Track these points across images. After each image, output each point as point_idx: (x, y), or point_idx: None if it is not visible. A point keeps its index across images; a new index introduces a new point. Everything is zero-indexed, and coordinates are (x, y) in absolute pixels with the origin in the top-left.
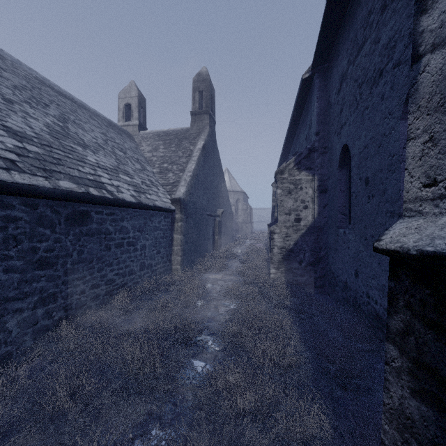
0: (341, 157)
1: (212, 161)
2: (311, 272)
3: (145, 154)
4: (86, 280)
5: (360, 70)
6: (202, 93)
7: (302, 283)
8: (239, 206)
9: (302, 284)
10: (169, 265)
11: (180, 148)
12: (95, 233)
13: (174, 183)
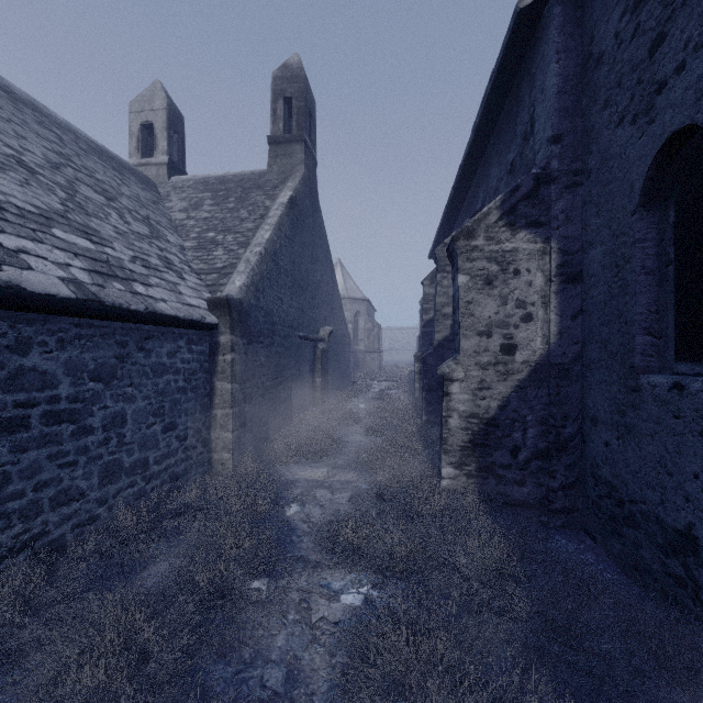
0: (651, 178)
1: (311, 234)
2: (540, 474)
3: (174, 214)
4: None
5: None
6: (291, 104)
7: (518, 503)
8: (359, 324)
9: (520, 504)
10: (204, 453)
11: (244, 204)
12: None
13: (225, 269)
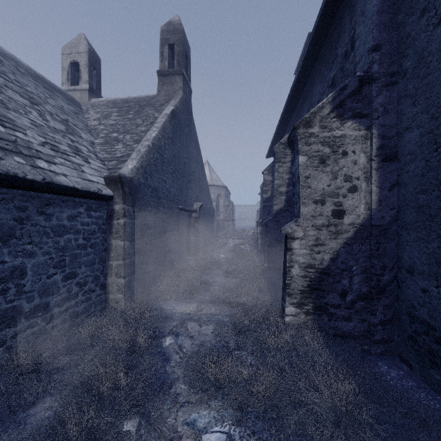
0: None
1: (187, 139)
2: (363, 312)
3: (90, 122)
4: None
5: None
6: (173, 49)
7: (346, 334)
8: (220, 202)
9: (347, 336)
10: (102, 294)
11: (140, 115)
12: None
13: (122, 157)
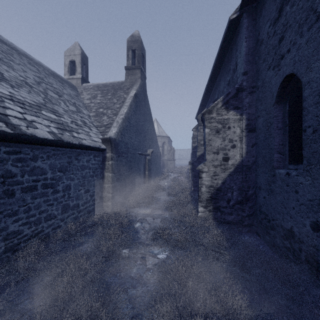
0: (279, 92)
1: (143, 109)
2: (239, 210)
3: (85, 101)
4: None
5: None
6: (135, 52)
7: (230, 222)
8: (165, 147)
9: (230, 223)
10: (100, 202)
11: (115, 96)
12: None
13: (107, 125)
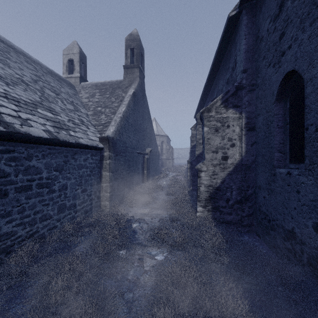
0: (280, 89)
1: (142, 108)
2: (238, 210)
3: (83, 100)
4: None
5: None
6: (133, 51)
7: (229, 222)
8: (163, 146)
9: (229, 223)
10: (98, 202)
11: (113, 95)
12: None
13: (105, 124)
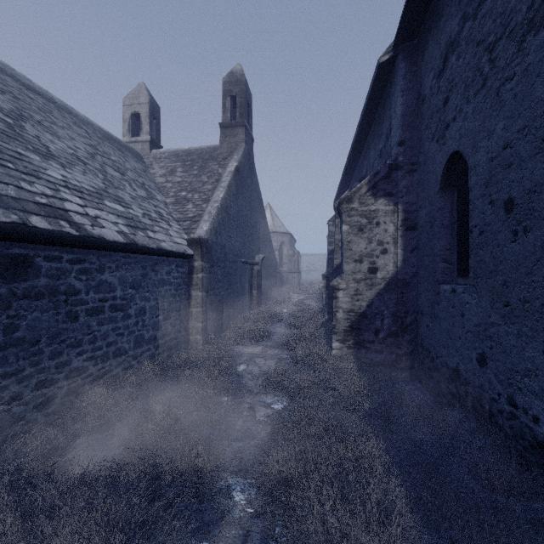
0: (445, 174)
1: (249, 190)
2: (392, 346)
3: (157, 179)
4: (23, 376)
5: (492, 20)
6: (235, 99)
7: (379, 364)
8: (284, 251)
9: (380, 365)
10: (185, 336)
11: (204, 171)
12: (44, 294)
13: (194, 218)
